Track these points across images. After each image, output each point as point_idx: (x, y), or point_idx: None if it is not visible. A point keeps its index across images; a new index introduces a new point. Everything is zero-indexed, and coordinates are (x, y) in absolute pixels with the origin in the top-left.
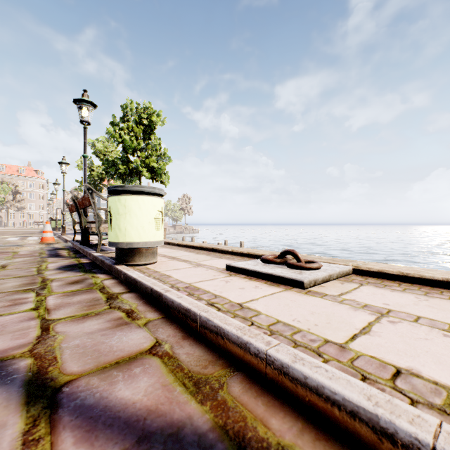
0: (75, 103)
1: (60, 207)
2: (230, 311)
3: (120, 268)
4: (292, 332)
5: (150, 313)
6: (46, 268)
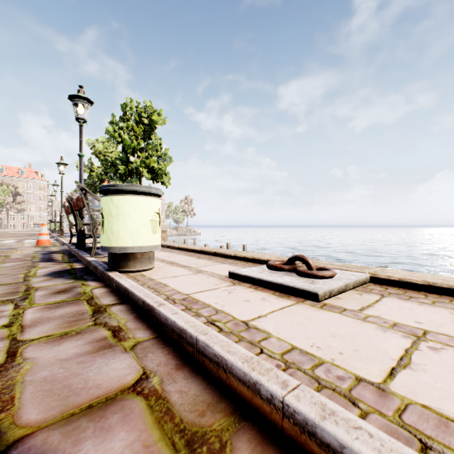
0: (70, 99)
1: (59, 209)
2: (234, 333)
3: (112, 276)
4: (312, 364)
5: (141, 331)
6: (34, 274)
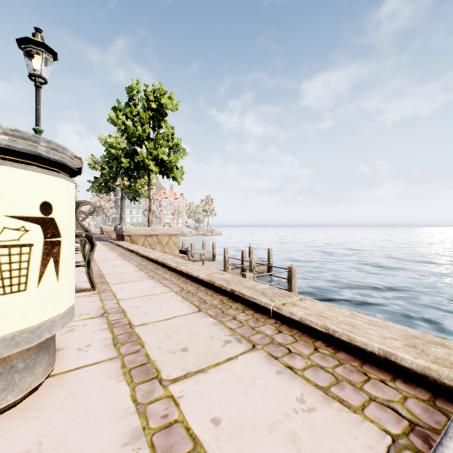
0: (21, 47)
1: None
2: None
3: None
4: None
5: None
6: None
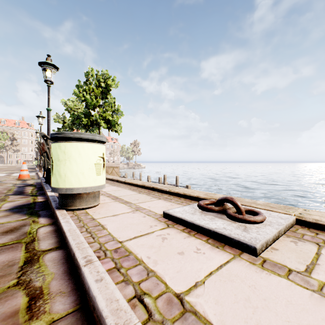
0: (40, 65)
1: None
2: (167, 324)
3: (58, 215)
4: None
5: (61, 298)
6: None
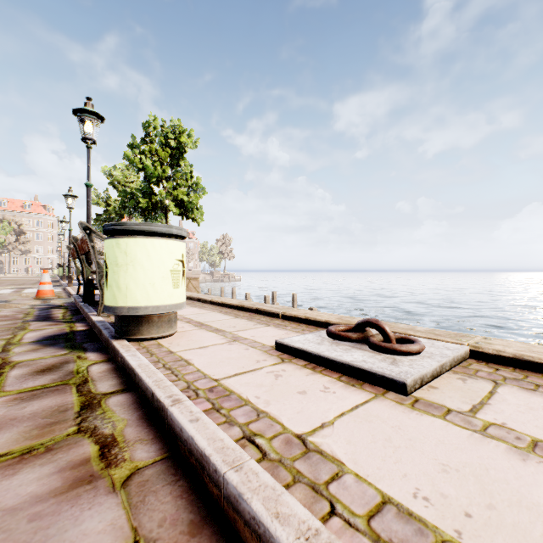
0: (75, 114)
1: (67, 251)
2: (286, 462)
3: (117, 347)
4: None
5: (143, 446)
6: (19, 340)
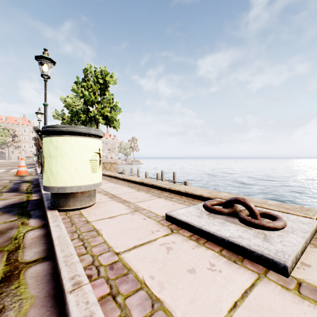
0: (36, 59)
1: None
2: None
3: (48, 217)
4: None
5: None
6: None
